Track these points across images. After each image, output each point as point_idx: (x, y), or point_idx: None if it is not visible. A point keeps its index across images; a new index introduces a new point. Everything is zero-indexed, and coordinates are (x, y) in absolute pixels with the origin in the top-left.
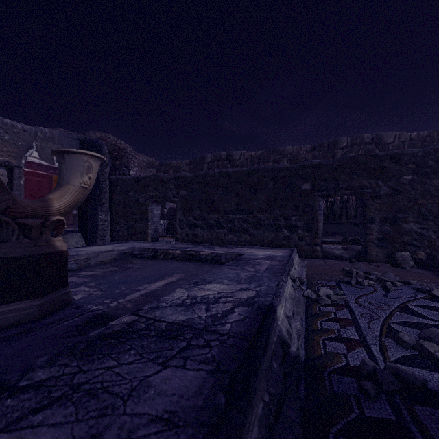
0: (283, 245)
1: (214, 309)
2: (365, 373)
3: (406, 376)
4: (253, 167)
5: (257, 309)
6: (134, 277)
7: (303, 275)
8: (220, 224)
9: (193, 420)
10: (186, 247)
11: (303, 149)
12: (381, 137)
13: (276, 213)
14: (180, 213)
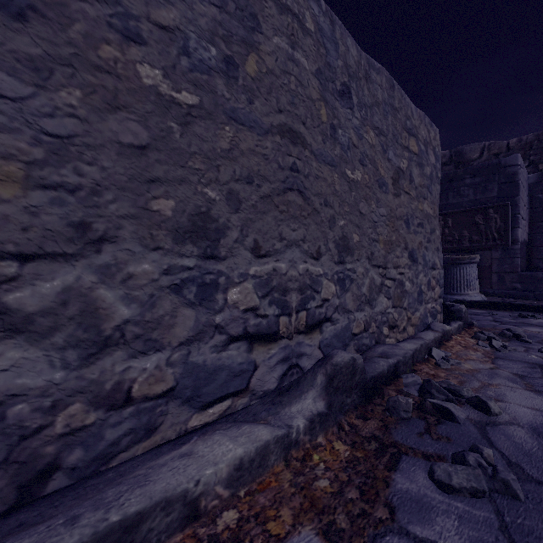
0: None
1: None
2: None
3: None
4: None
5: None
6: None
7: None
8: None
9: None
10: None
11: None
12: (461, 153)
13: None
14: None
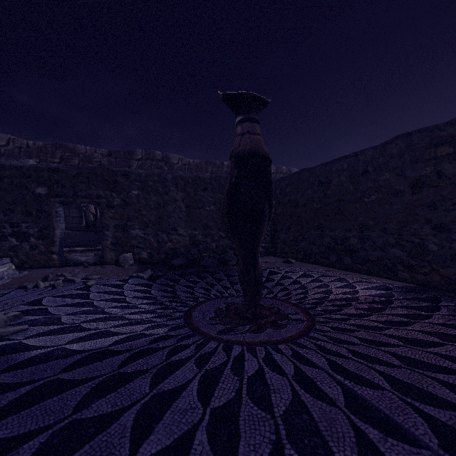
0: (9, 257)
1: None
2: None
3: None
4: None
5: None
6: None
7: None
8: None
9: None
10: None
11: (98, 152)
12: (169, 157)
13: None
14: None
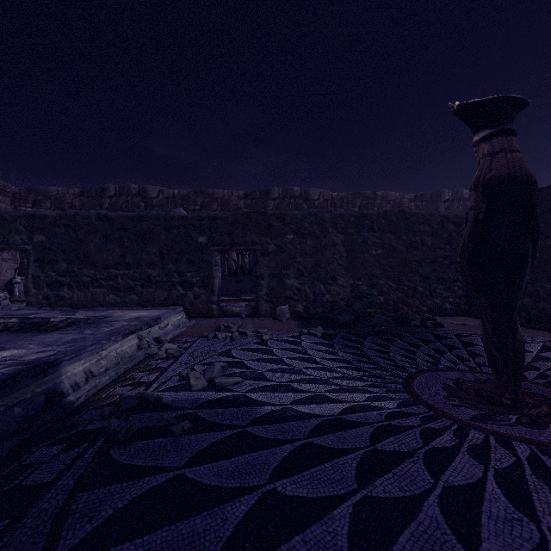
0: (177, 305)
1: None
2: (119, 402)
3: (147, 397)
4: (142, 213)
5: (32, 366)
6: None
7: (169, 334)
8: (98, 282)
9: None
10: (30, 314)
11: (235, 194)
12: (308, 193)
13: (169, 268)
14: (34, 267)
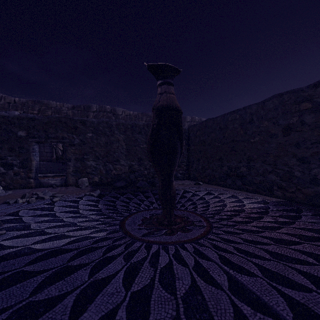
0: None
1: None
2: None
3: None
4: None
5: None
6: None
7: None
8: None
9: None
10: None
11: (65, 106)
12: (115, 110)
13: None
14: None
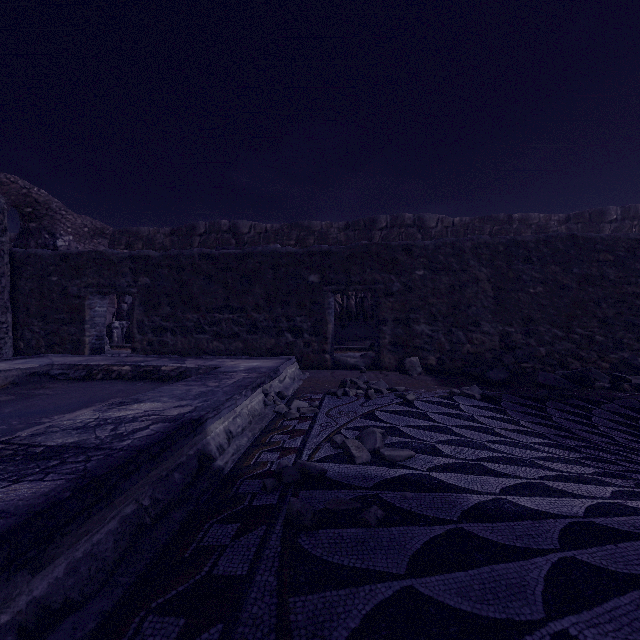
0: (286, 354)
1: (123, 428)
2: (277, 473)
3: (309, 469)
4: (247, 249)
5: (180, 423)
6: (40, 407)
7: (290, 389)
8: (201, 327)
9: (23, 512)
10: (141, 361)
11: (335, 226)
12: (423, 219)
13: (277, 312)
14: (139, 311)
